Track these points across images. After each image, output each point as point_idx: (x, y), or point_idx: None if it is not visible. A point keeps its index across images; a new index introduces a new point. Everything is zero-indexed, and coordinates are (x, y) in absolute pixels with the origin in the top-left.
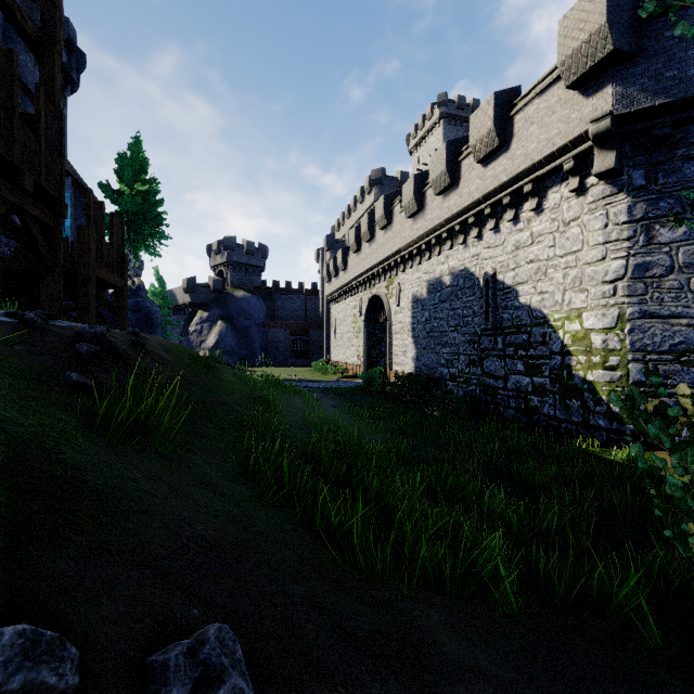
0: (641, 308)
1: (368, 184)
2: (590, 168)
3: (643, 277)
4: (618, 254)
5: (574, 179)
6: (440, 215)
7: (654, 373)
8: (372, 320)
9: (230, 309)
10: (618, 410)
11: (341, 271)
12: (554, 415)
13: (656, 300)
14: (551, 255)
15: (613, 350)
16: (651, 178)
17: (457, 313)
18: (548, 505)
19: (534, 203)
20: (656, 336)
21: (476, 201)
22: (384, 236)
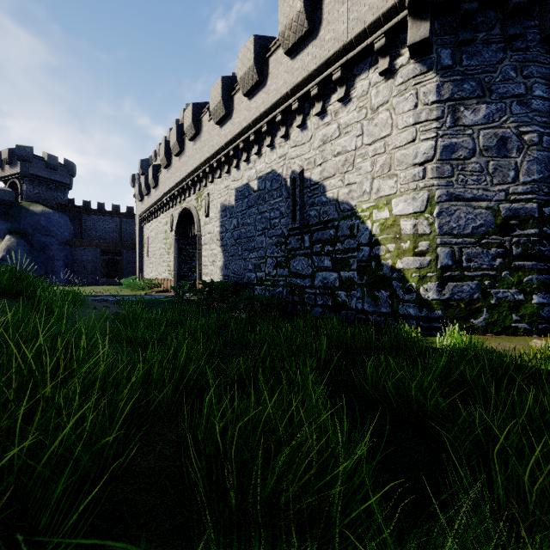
0: (448, 190)
1: (182, 117)
2: (399, 48)
3: (450, 158)
4: (428, 135)
5: (384, 60)
6: (248, 116)
7: (459, 256)
8: (183, 235)
9: (24, 224)
10: (428, 296)
11: (152, 189)
12: (362, 309)
13: (461, 183)
14: (359, 144)
15: (422, 235)
16: (456, 58)
17: (264, 217)
18: None
19: (342, 91)
20: (461, 219)
21: (284, 95)
22: (193, 147)
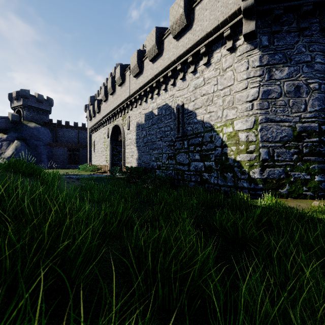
0: (266, 116)
1: (114, 71)
2: (238, 35)
3: (267, 98)
4: (254, 84)
5: (229, 42)
6: (152, 73)
7: (272, 154)
8: (114, 140)
9: (24, 134)
10: (254, 176)
11: (97, 113)
12: (217, 183)
13: (273, 112)
14: (215, 89)
15: (251, 141)
16: (271, 41)
17: (161, 130)
18: (321, 281)
19: (206, 59)
20: (273, 132)
21: (173, 61)
22: (120, 90)
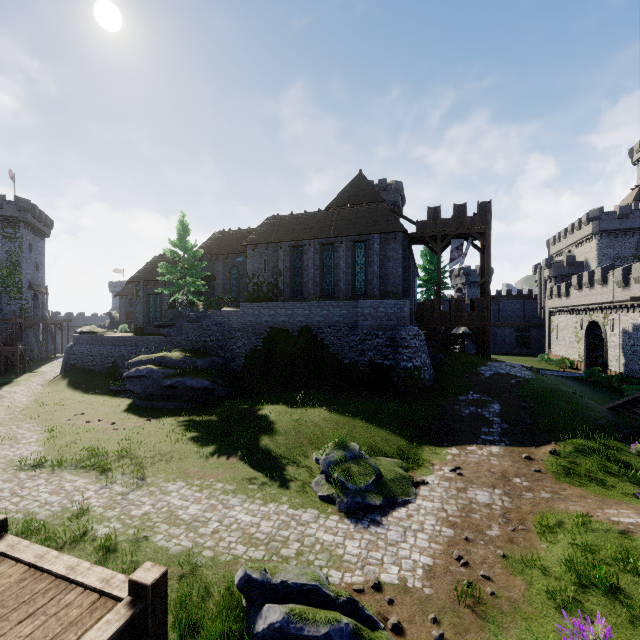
0: None
1: (585, 220)
2: None
3: None
4: None
5: None
6: (639, 294)
7: None
8: (591, 333)
9: None
10: None
11: (563, 296)
12: None
13: None
14: None
15: None
16: None
17: None
18: None
19: None
20: None
21: None
22: (601, 289)
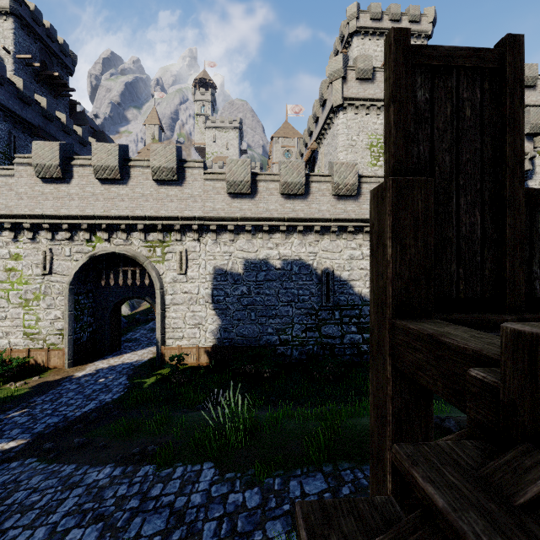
0: None
1: None
2: None
3: None
4: None
5: None
6: (282, 211)
7: None
8: (78, 281)
9: None
10: None
11: None
12: None
13: None
14: None
15: None
16: None
17: (290, 292)
18: None
19: (367, 238)
20: None
21: (328, 218)
22: (159, 190)
